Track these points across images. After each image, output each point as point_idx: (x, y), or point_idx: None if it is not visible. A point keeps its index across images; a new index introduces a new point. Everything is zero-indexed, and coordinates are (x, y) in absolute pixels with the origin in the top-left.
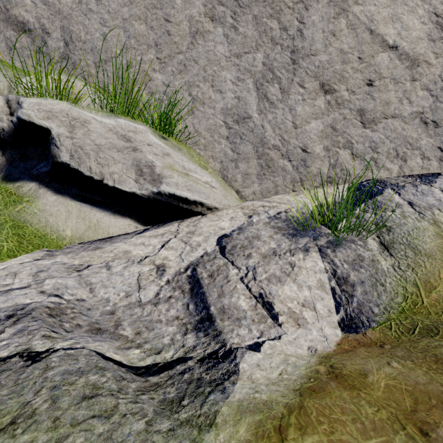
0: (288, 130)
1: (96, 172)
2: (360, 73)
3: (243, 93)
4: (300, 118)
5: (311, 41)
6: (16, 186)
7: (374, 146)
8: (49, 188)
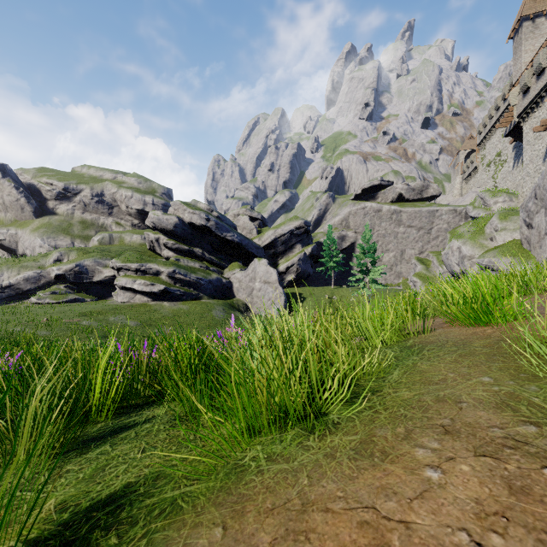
0: None
1: None
2: None
3: None
4: None
5: None
6: None
7: None
8: None
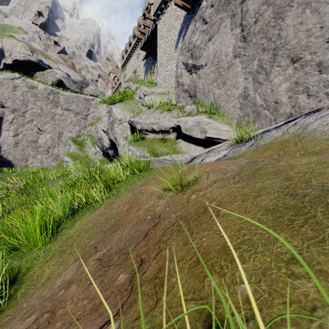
0: (268, 94)
1: (190, 134)
2: (321, 37)
3: (247, 84)
4: (275, 85)
5: (285, 36)
6: (177, 140)
7: (327, 84)
8: (183, 140)
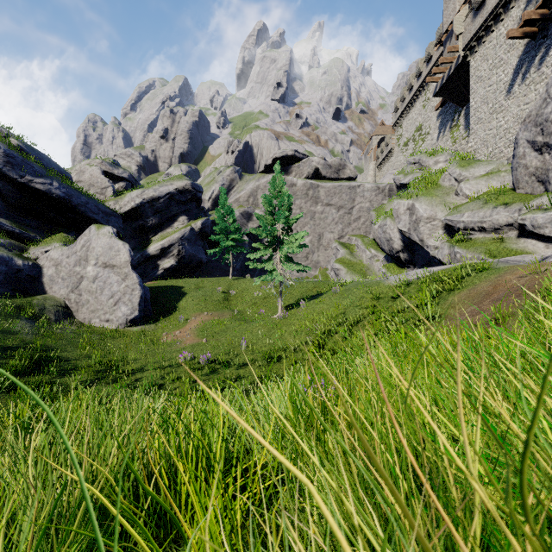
0: None
1: (539, 232)
2: None
3: None
4: None
5: None
6: (520, 239)
7: None
8: (528, 239)
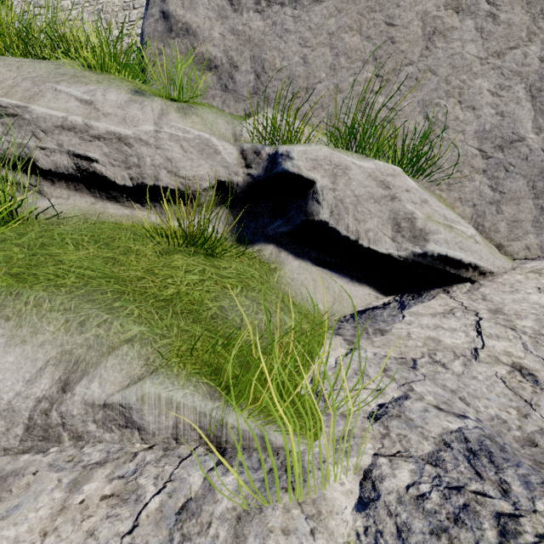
0: None
1: (352, 230)
2: None
3: (510, 105)
4: None
5: None
6: (256, 250)
7: None
8: (288, 251)
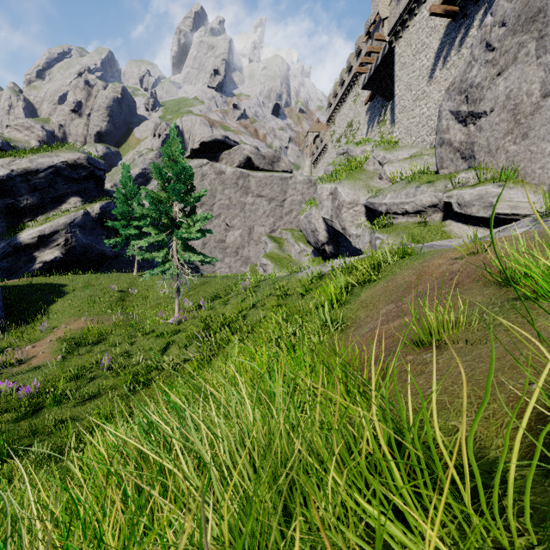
0: None
1: (467, 211)
2: None
3: None
4: None
5: None
6: (445, 222)
7: None
8: (454, 221)
